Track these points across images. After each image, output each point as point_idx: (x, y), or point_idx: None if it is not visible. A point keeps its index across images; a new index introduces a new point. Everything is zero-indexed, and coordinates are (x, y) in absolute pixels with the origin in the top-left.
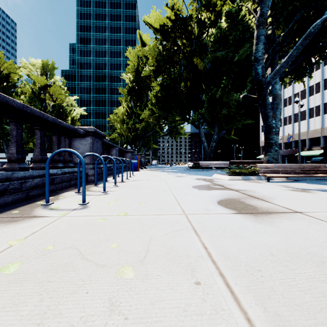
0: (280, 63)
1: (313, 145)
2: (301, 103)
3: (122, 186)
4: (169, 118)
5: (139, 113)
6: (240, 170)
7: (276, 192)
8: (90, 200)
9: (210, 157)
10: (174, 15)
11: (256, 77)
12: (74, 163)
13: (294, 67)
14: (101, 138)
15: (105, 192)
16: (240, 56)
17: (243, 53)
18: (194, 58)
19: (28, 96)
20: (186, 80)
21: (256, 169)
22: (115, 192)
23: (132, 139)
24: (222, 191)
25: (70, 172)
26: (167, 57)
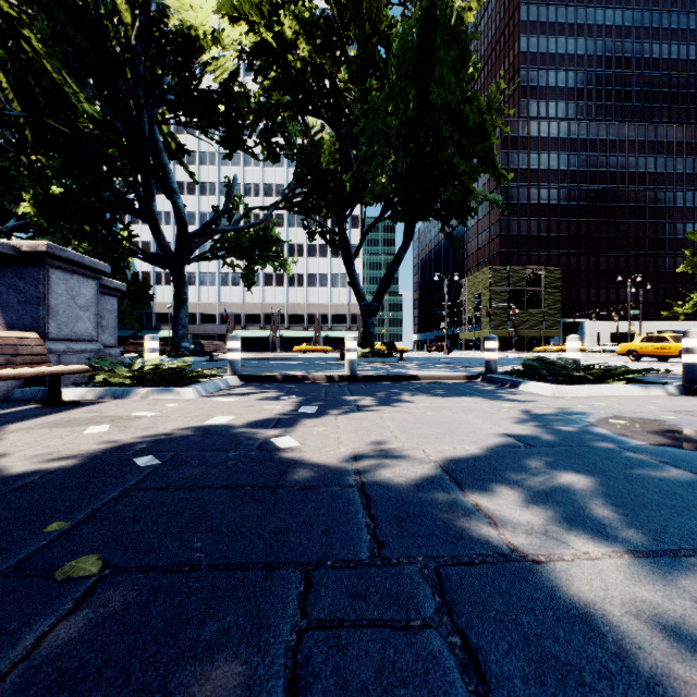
0: None
1: None
2: None
3: None
4: None
5: None
6: None
7: None
8: None
9: None
10: None
11: None
12: None
13: None
14: None
15: None
16: None
17: None
18: None
19: None
20: None
21: None
22: None
23: None
24: None
25: None
26: None
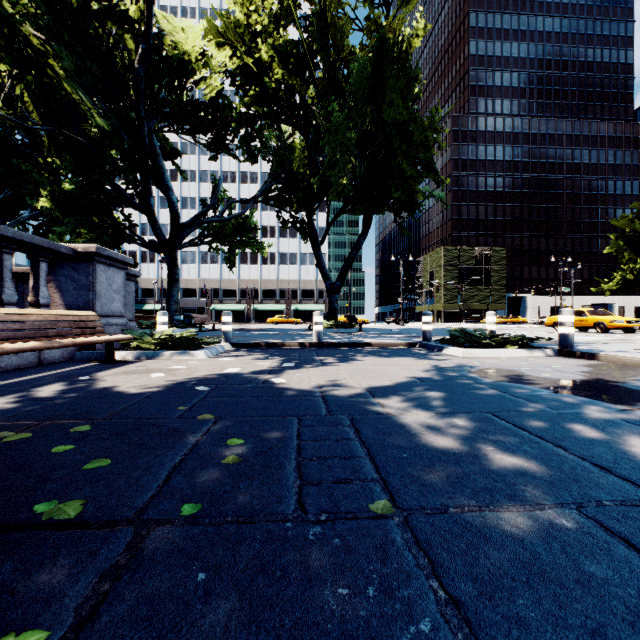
0: None
1: None
2: None
3: None
4: None
5: None
6: None
7: None
8: None
9: None
10: None
11: None
12: None
13: None
14: None
15: None
16: None
17: None
18: None
19: None
20: None
21: None
22: None
23: None
24: None
25: None
26: None
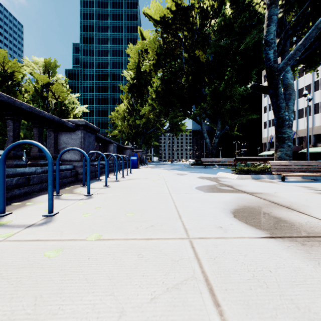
0: (296, 46)
1: (319, 141)
2: (309, 97)
3: (113, 187)
4: (170, 113)
5: (140, 110)
6: (249, 168)
7: (303, 196)
8: (63, 208)
9: (213, 153)
10: (175, 5)
11: (267, 63)
12: (63, 160)
13: (308, 54)
14: (95, 132)
15: (89, 195)
16: (246, 45)
17: (250, 41)
18: (196, 50)
19: (31, 94)
20: (187, 74)
21: (266, 166)
22: (101, 195)
23: (132, 136)
24: (234, 195)
25: (55, 171)
26: (167, 50)
